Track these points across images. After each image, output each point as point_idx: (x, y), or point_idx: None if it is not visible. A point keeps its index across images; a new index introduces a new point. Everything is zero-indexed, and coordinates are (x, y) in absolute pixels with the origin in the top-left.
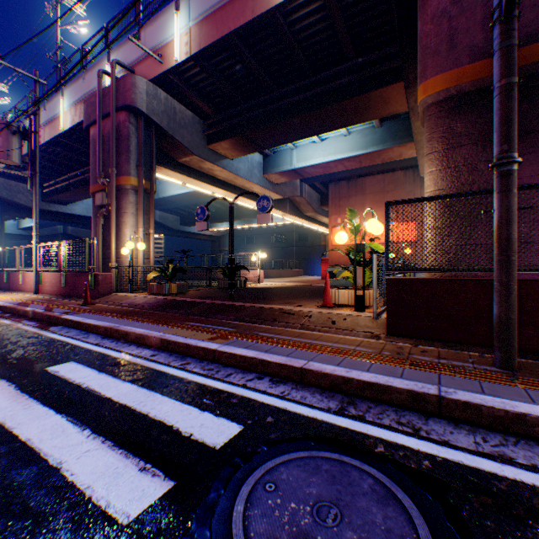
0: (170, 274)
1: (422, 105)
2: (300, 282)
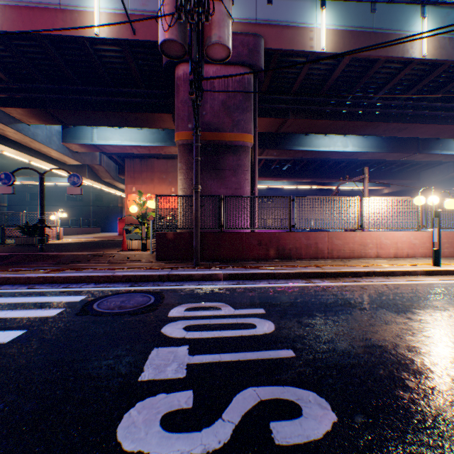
0: None
1: (177, 143)
2: (100, 238)
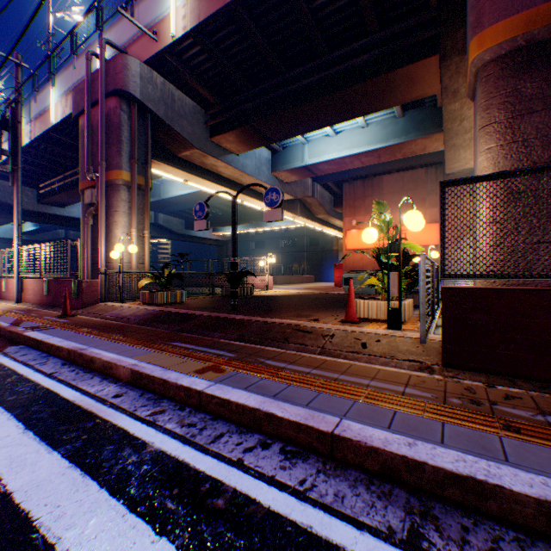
0: (165, 281)
1: (476, 64)
2: (312, 289)
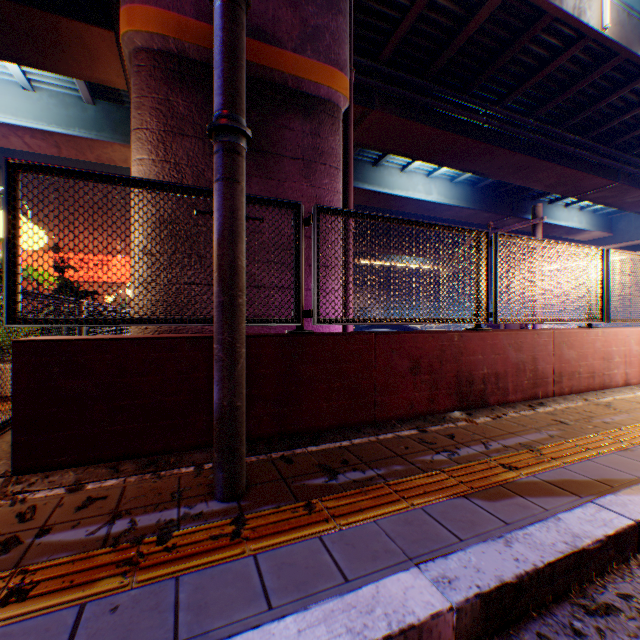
0: None
1: (129, 44)
2: None
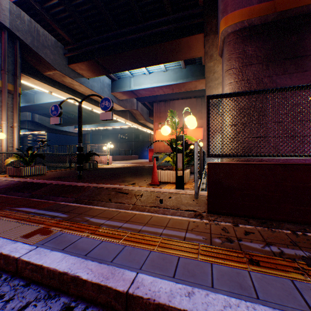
0: (29, 159)
1: (224, 34)
2: (136, 163)
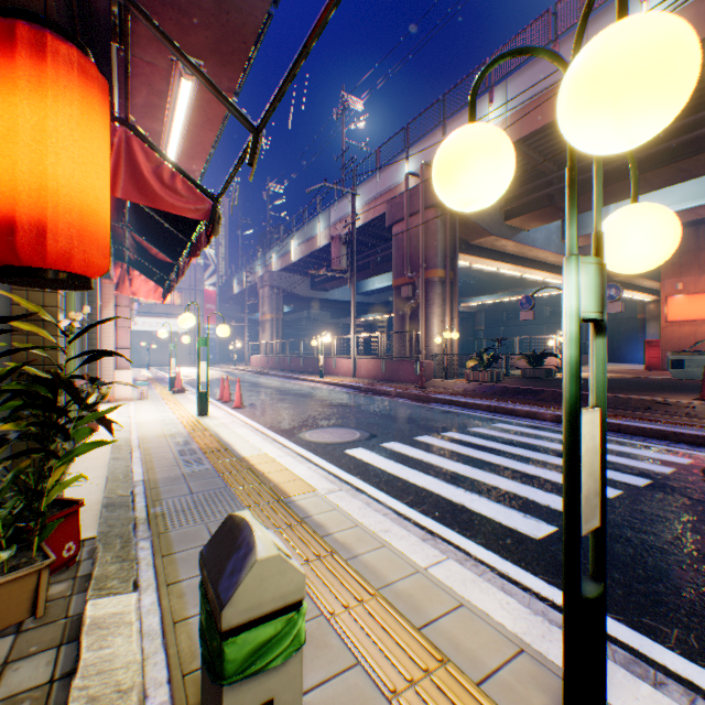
0: (484, 363)
1: None
2: (615, 373)
